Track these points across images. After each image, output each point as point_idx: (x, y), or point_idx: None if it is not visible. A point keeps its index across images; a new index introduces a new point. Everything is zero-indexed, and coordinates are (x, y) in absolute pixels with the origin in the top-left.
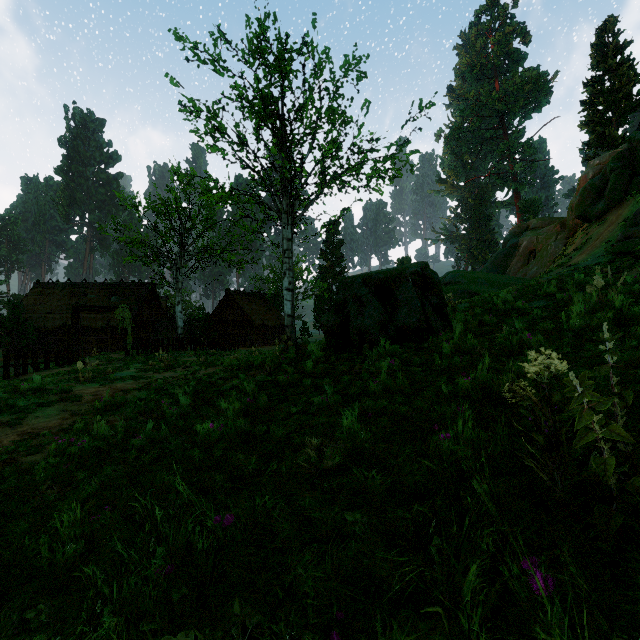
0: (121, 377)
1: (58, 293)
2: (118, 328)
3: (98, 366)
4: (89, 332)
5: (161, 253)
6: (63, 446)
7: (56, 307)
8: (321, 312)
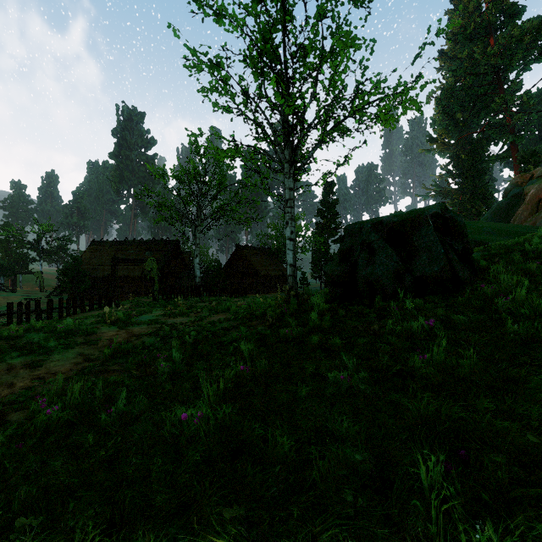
0: (140, 321)
1: (107, 249)
2: (150, 277)
3: (129, 309)
4: (129, 280)
5: (183, 214)
6: (39, 409)
7: (105, 260)
8: (318, 264)
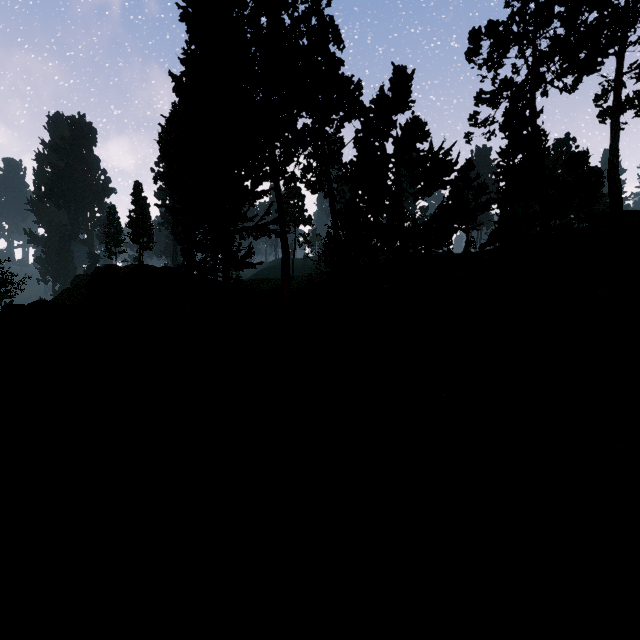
0: None
1: None
2: None
3: None
4: None
5: None
6: None
7: None
8: None
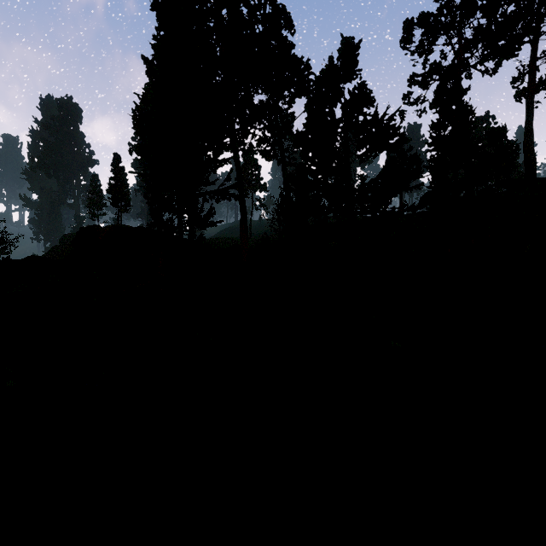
0: None
1: None
2: None
3: None
4: None
5: None
6: None
7: None
8: None
